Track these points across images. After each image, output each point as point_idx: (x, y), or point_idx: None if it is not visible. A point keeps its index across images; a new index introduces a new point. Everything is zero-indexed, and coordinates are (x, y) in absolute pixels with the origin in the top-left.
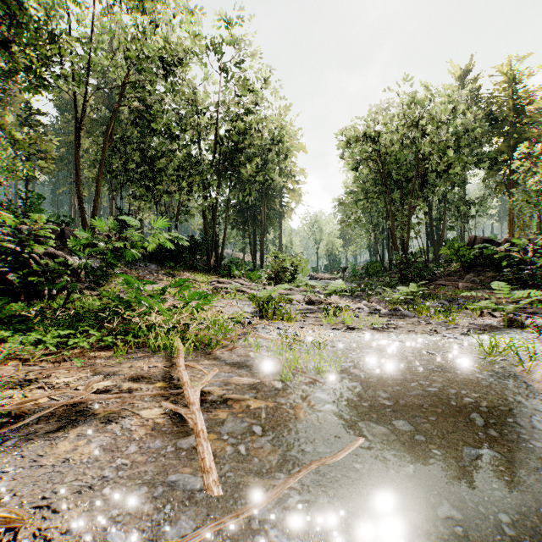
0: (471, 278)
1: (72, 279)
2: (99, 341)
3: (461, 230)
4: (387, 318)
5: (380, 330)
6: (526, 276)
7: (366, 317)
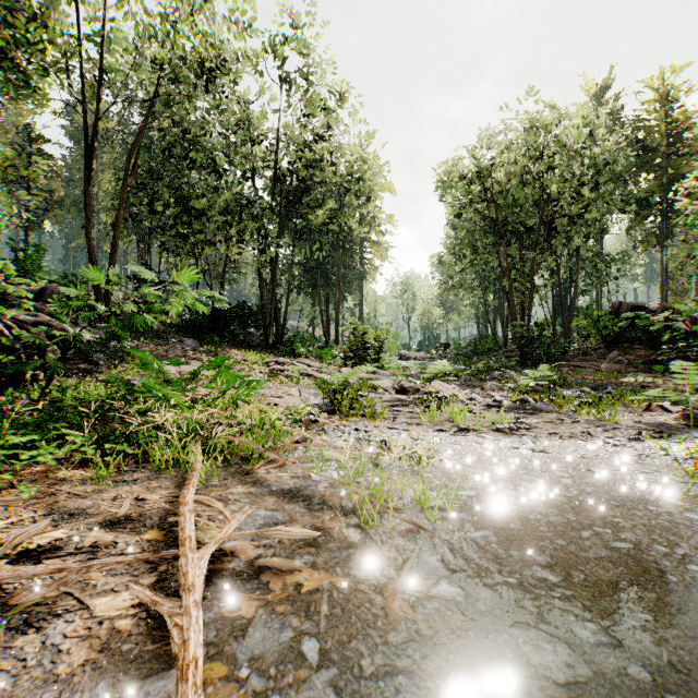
0: (616, 357)
1: (54, 357)
2: (82, 451)
3: (598, 296)
4: (513, 413)
5: (507, 433)
6: (693, 355)
7: (482, 411)
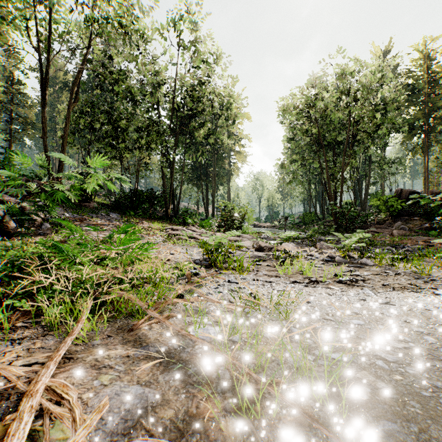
0: (400, 225)
1: None
2: None
3: (382, 186)
4: (345, 266)
5: (349, 284)
6: None
7: (322, 265)
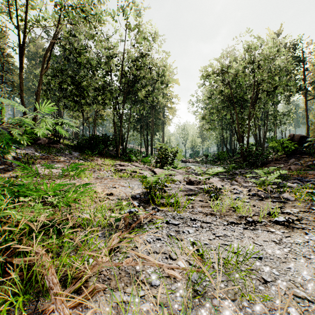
0: (293, 162)
1: None
2: None
3: (275, 132)
4: (270, 201)
5: (288, 226)
6: None
7: (248, 200)
